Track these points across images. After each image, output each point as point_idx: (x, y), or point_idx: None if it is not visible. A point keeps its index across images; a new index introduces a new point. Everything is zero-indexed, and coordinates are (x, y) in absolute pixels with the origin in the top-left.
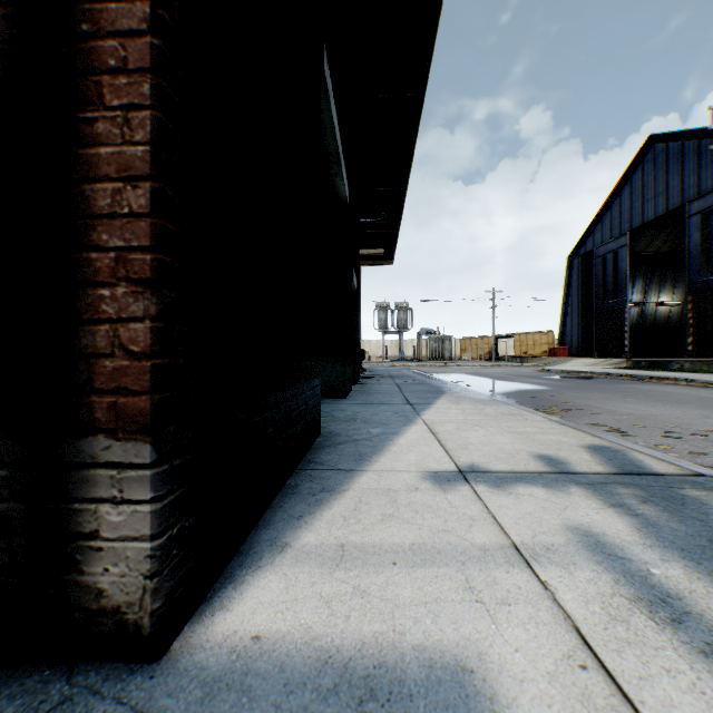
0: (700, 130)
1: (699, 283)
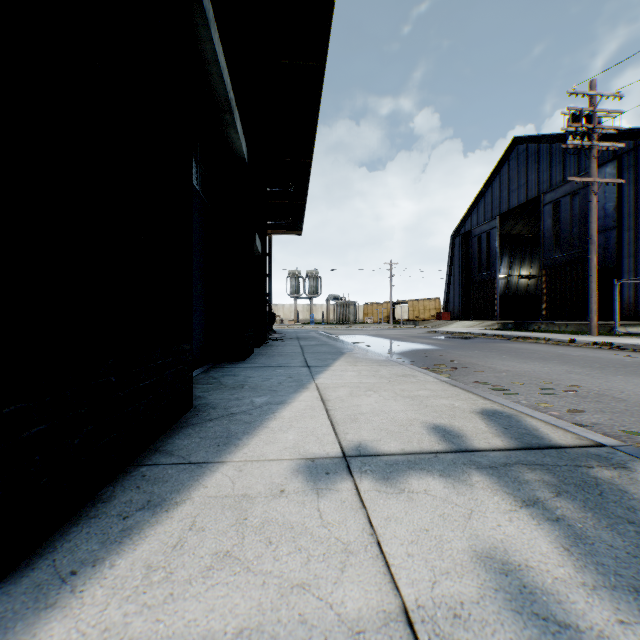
0: (551, 136)
1: (551, 260)
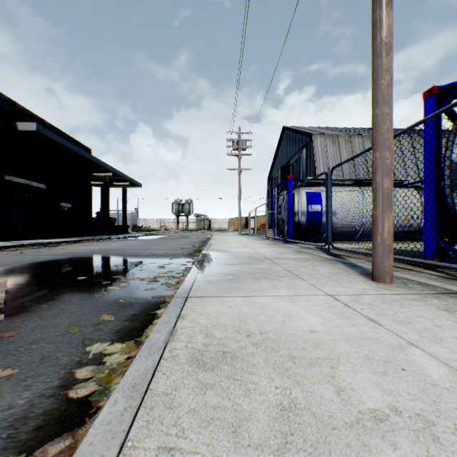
0: (292, 128)
1: None
